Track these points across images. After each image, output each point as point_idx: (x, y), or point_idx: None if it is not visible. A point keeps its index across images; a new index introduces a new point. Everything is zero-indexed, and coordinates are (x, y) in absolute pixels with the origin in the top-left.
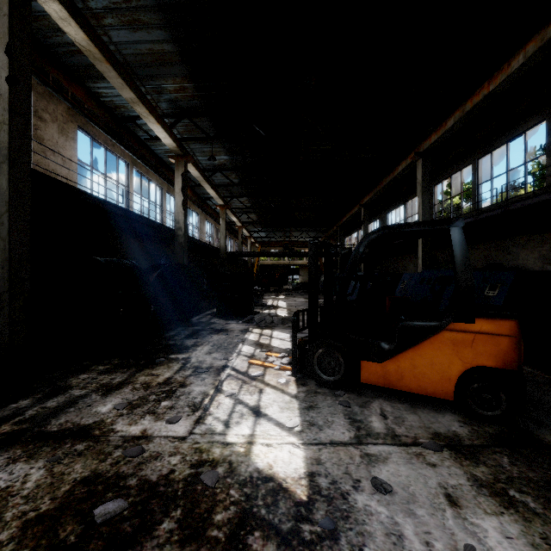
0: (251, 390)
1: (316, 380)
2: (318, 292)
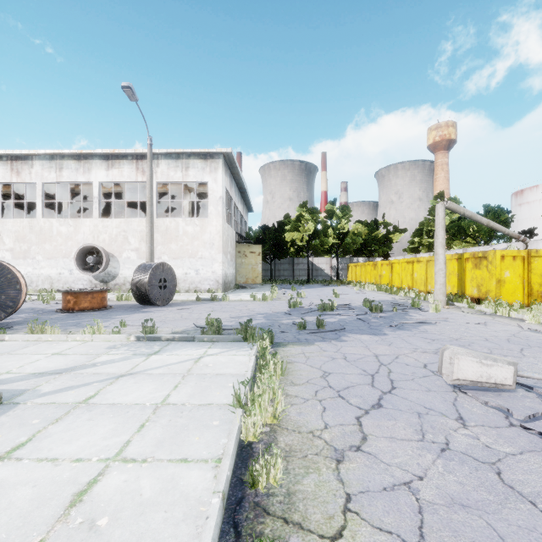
0: None
1: None
2: None
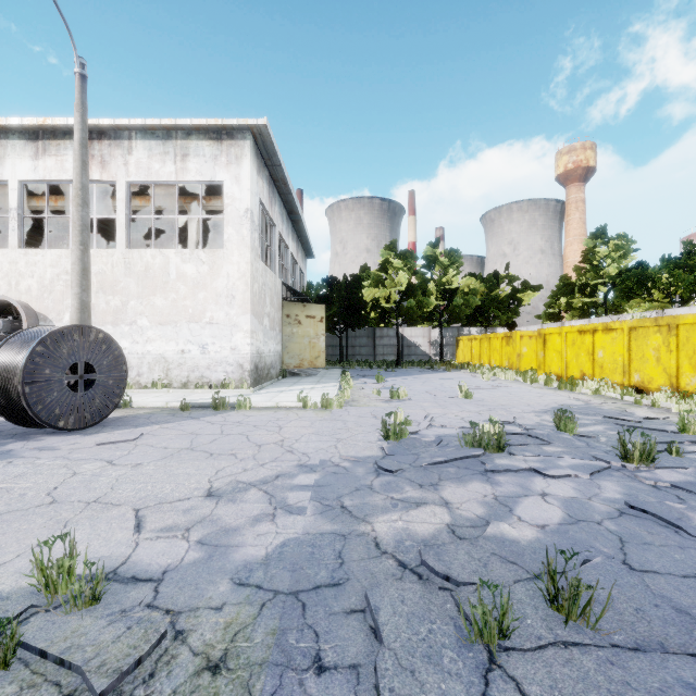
0: None
1: None
2: None
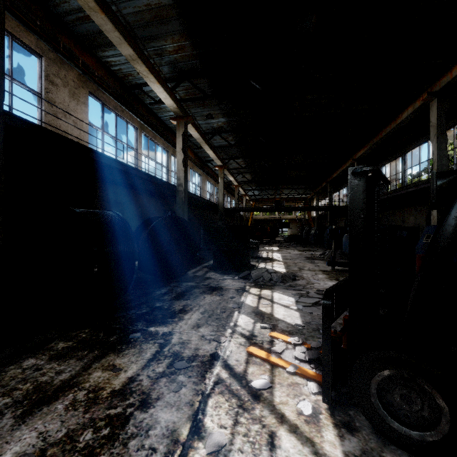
0: (254, 435)
1: (375, 425)
2: (310, 244)
